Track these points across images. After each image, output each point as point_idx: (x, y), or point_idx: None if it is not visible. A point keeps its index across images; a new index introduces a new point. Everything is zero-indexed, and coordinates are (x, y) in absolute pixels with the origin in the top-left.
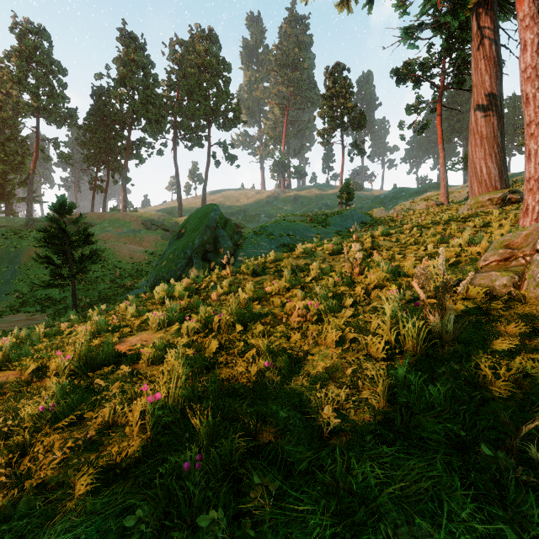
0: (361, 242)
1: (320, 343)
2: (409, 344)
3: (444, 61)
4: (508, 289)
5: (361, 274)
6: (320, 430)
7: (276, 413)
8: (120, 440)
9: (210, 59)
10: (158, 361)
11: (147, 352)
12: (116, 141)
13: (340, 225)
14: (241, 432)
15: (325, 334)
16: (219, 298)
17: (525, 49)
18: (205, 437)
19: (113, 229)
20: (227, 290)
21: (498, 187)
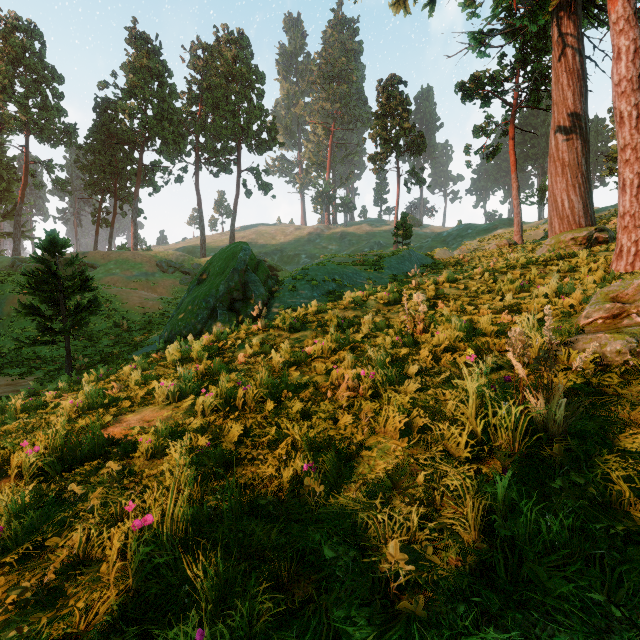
0: (423, 289)
1: (378, 431)
2: (503, 439)
3: (517, 75)
4: (623, 357)
5: (426, 331)
6: (384, 580)
7: (319, 548)
8: (92, 586)
9: (240, 67)
10: (161, 453)
11: (147, 440)
12: (125, 165)
13: (396, 268)
14: (267, 581)
15: (385, 420)
16: (247, 360)
17: (619, 58)
18: (212, 596)
19: (120, 272)
20: (258, 349)
21: (583, 224)
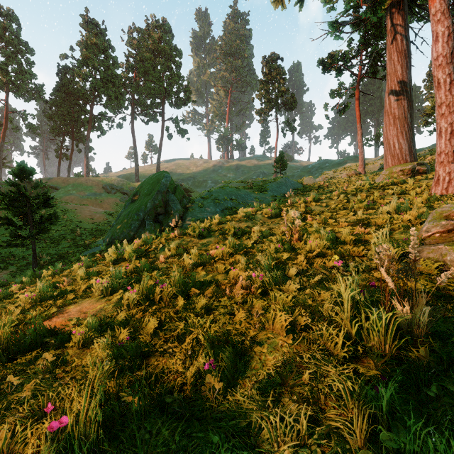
0: (296, 206)
1: (267, 328)
2: (375, 341)
3: (361, 54)
4: None
5: (300, 239)
6: None
7: (217, 452)
8: None
9: (164, 45)
10: (90, 343)
11: (79, 332)
12: (80, 115)
13: (276, 191)
14: None
15: (273, 318)
16: (166, 260)
17: (437, 40)
18: None
19: (76, 192)
20: (175, 251)
21: (408, 160)
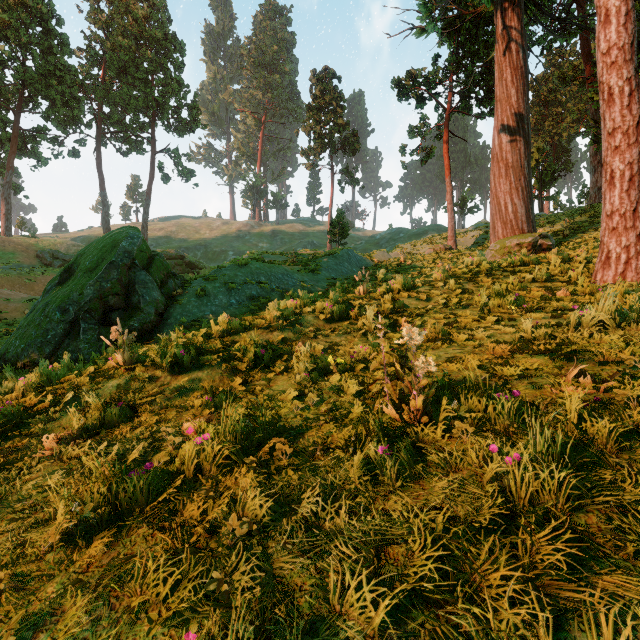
0: (374, 299)
1: None
2: None
3: (451, 78)
4: None
5: (427, 404)
6: None
7: None
8: None
9: (154, 30)
10: None
11: None
12: None
13: (334, 269)
14: None
15: None
16: (57, 451)
17: (608, 21)
18: None
19: None
20: (98, 415)
21: (526, 230)
